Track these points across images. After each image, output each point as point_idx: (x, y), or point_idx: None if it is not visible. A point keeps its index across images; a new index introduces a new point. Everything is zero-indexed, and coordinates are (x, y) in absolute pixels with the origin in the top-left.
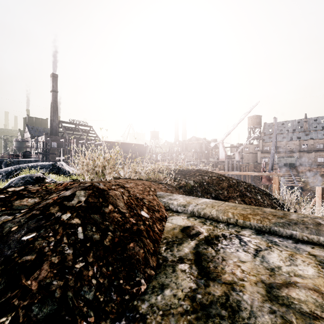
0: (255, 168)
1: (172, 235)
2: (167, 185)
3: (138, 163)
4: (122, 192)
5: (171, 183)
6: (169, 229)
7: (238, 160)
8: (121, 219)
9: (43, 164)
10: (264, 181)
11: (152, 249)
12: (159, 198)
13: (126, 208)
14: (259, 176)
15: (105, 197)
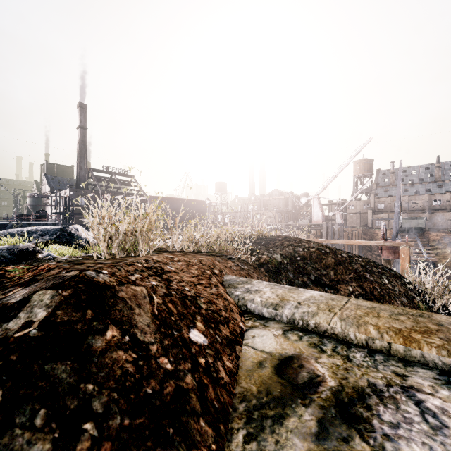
0: (364, 235)
1: (257, 385)
2: (240, 262)
3: (195, 226)
4: (153, 285)
5: (246, 257)
6: (251, 364)
7: (341, 223)
8: (134, 368)
9: (47, 228)
10: (385, 254)
11: (212, 448)
12: (228, 289)
13: (154, 329)
14: (371, 246)
15: (103, 305)
